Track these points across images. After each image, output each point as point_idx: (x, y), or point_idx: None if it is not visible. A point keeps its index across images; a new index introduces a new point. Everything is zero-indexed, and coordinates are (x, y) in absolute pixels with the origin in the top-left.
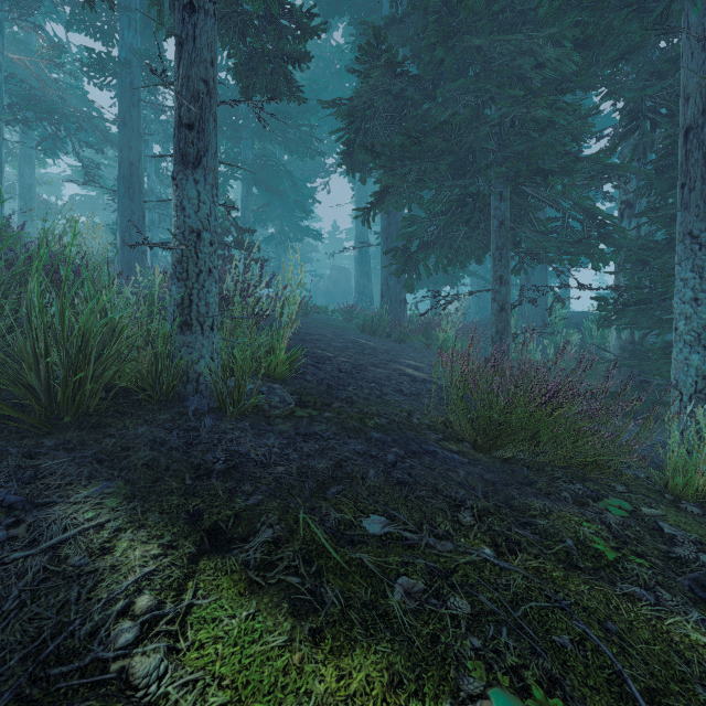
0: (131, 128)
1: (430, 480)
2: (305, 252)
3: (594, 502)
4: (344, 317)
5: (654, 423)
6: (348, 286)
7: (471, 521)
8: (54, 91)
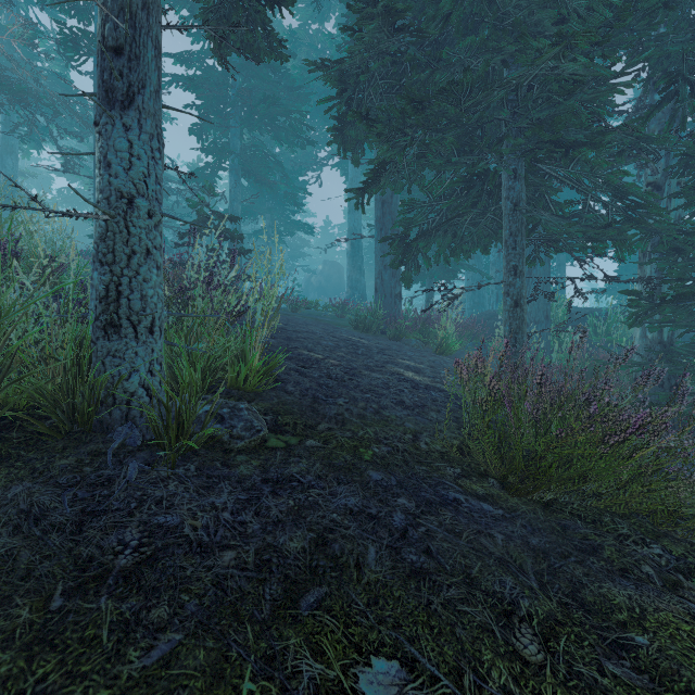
0: None
1: (459, 560)
2: (297, 246)
3: (686, 580)
4: (336, 312)
5: (688, 434)
6: (340, 281)
7: (537, 654)
8: (28, 72)
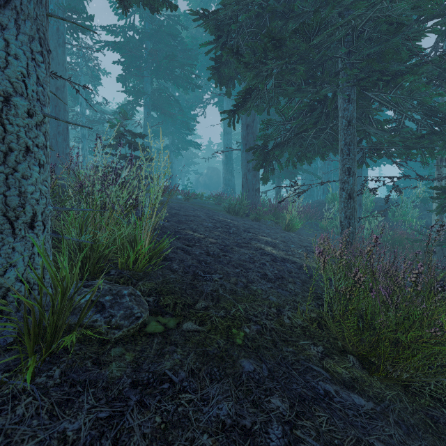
0: (57, 62)
1: None
2: (190, 157)
3: None
4: (215, 201)
5: None
6: (218, 180)
7: None
8: None
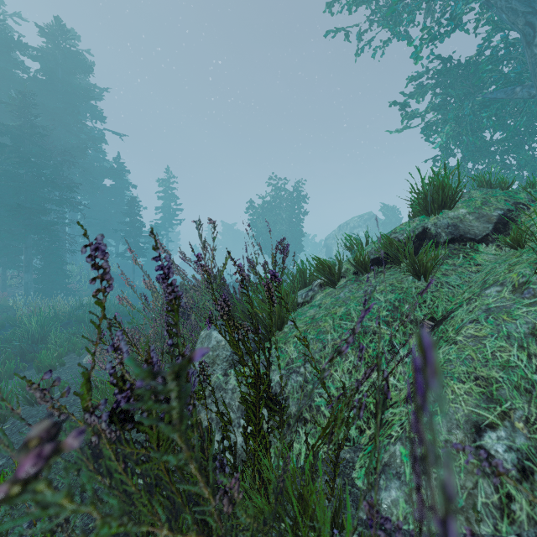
0: None
1: None
2: None
3: None
4: None
5: None
6: None
7: None
8: None
